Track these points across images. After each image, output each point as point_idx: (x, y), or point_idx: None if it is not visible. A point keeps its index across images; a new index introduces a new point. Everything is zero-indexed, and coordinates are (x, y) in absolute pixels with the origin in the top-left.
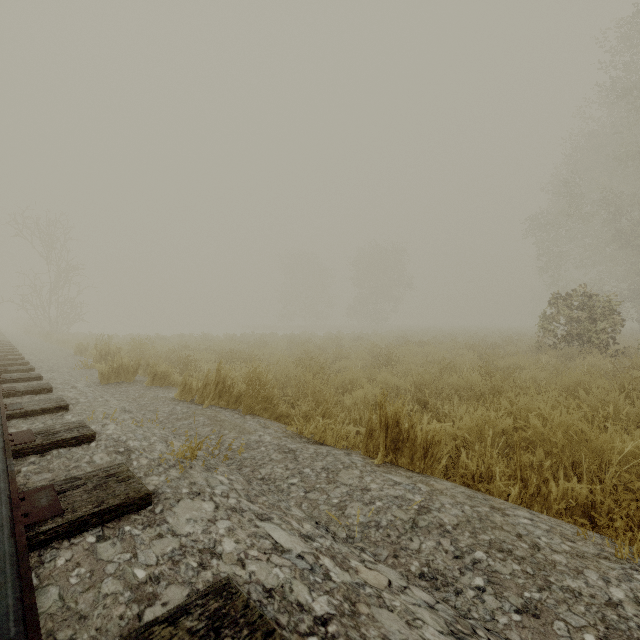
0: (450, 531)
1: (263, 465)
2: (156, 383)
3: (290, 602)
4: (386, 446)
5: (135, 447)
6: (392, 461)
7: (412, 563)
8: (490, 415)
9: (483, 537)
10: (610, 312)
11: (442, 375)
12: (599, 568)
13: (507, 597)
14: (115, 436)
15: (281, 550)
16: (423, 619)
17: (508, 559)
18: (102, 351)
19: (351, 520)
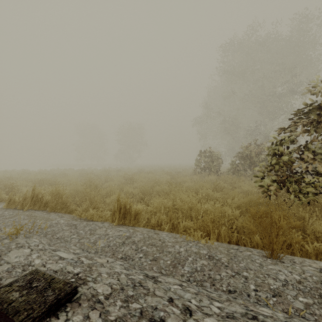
0: (136, 243)
1: (58, 232)
2: None
3: (64, 272)
4: (119, 217)
5: None
6: (122, 223)
7: (119, 255)
8: (164, 201)
9: (147, 242)
10: (218, 158)
11: (153, 186)
12: (180, 244)
13: (149, 257)
14: None
15: (63, 258)
16: (115, 267)
17: (153, 247)
18: None
19: (98, 246)
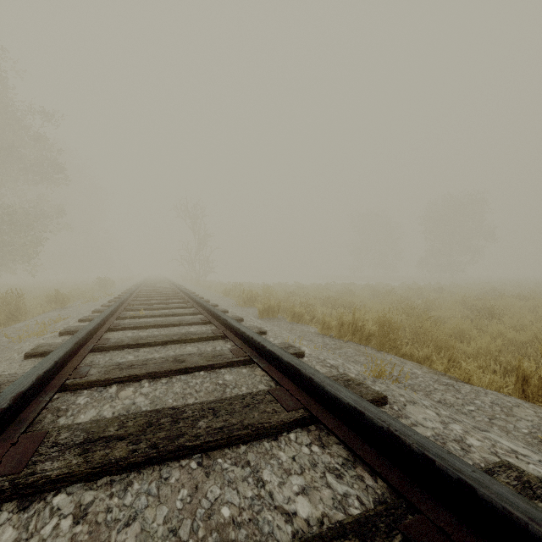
0: None
1: (432, 392)
2: (294, 320)
3: None
4: None
5: (335, 364)
6: None
7: None
8: None
9: None
10: None
11: None
12: None
13: None
14: (314, 355)
15: (520, 454)
16: None
17: None
18: (248, 295)
19: None
